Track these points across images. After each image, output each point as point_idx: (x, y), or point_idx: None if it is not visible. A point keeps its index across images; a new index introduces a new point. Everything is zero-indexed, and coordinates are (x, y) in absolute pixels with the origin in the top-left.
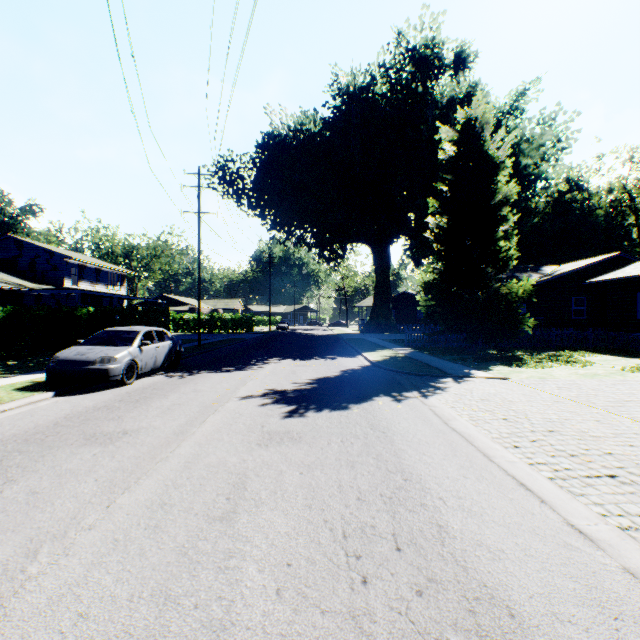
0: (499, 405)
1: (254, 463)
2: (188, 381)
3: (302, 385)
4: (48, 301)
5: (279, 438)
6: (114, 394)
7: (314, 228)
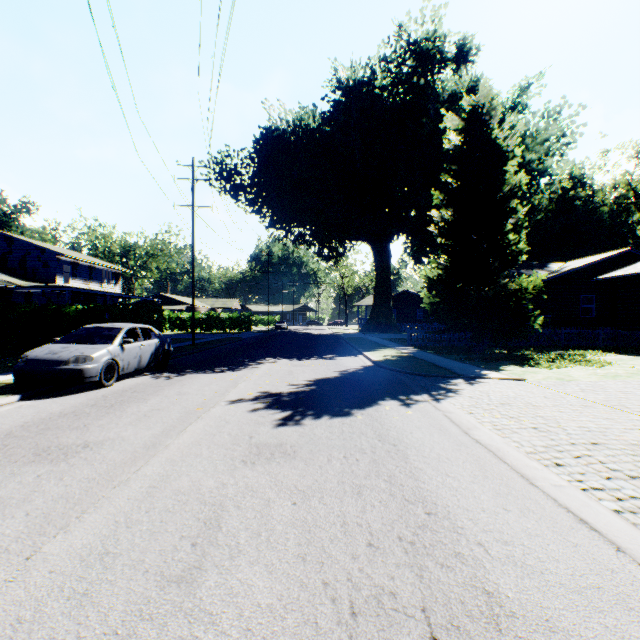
0: (523, 411)
1: (235, 488)
2: (174, 383)
3: (299, 387)
4: (39, 299)
5: (269, 453)
6: (88, 397)
7: (313, 225)
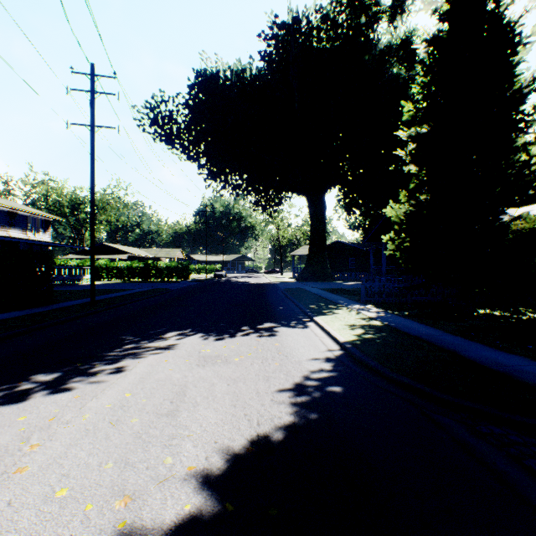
0: None
1: None
2: None
3: None
4: None
5: None
6: None
7: (249, 172)
